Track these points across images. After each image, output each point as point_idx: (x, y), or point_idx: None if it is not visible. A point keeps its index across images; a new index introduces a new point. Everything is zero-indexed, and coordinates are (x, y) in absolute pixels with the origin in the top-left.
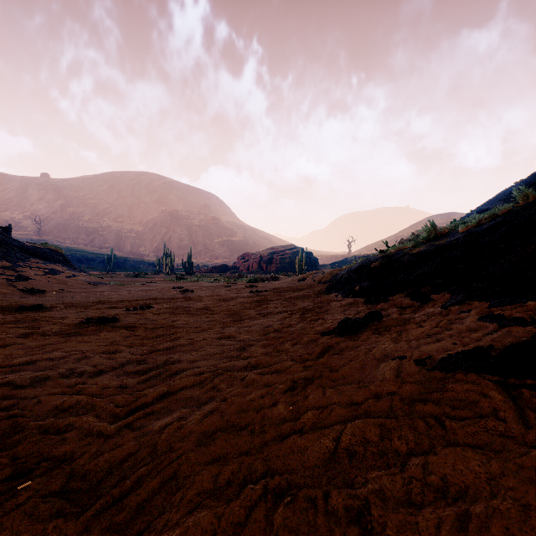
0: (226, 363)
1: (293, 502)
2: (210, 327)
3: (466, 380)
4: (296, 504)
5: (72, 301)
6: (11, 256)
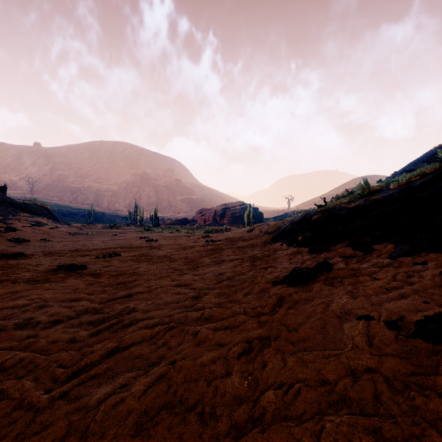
0: (179, 313)
1: None
2: (168, 275)
3: None
4: None
5: (51, 249)
6: (2, 211)
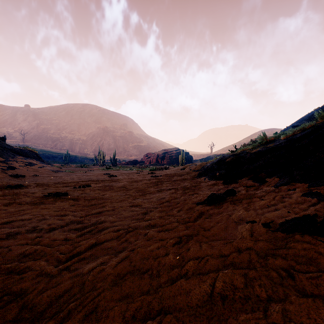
0: (135, 223)
1: None
2: (125, 199)
3: (304, 240)
4: None
5: (41, 182)
6: (4, 154)
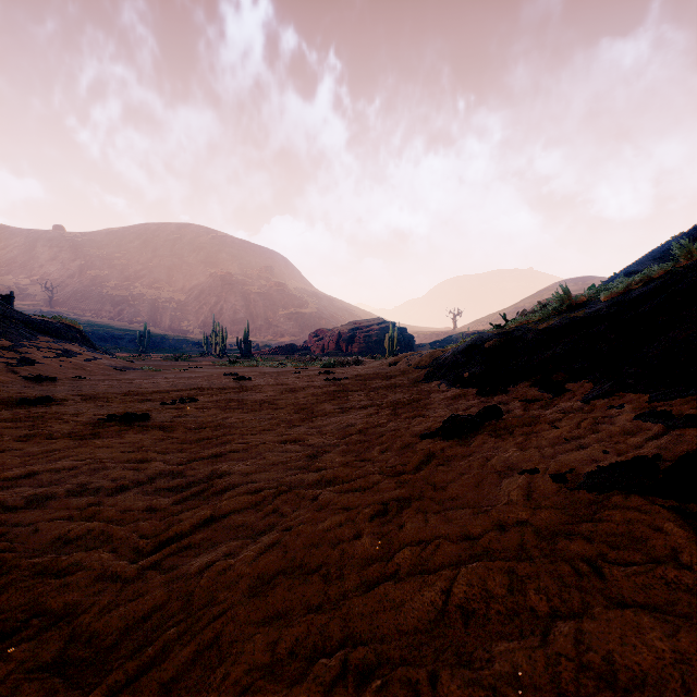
0: (292, 476)
1: (385, 688)
2: (272, 427)
3: (628, 506)
4: (390, 692)
5: (91, 391)
6: (12, 333)
